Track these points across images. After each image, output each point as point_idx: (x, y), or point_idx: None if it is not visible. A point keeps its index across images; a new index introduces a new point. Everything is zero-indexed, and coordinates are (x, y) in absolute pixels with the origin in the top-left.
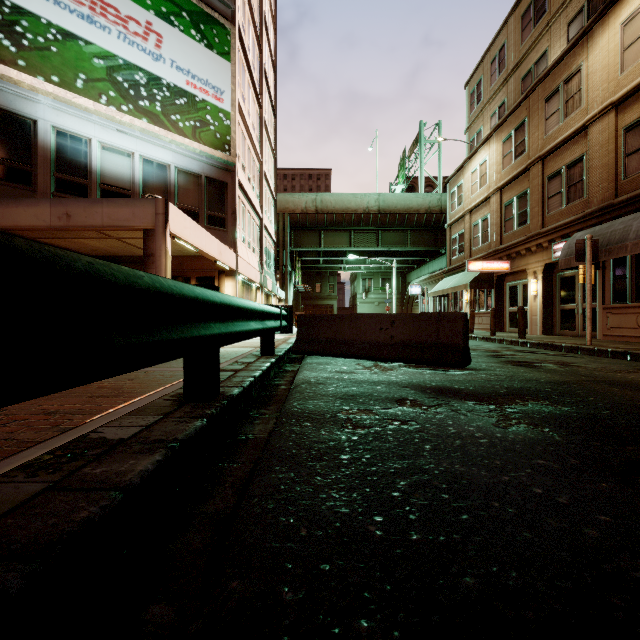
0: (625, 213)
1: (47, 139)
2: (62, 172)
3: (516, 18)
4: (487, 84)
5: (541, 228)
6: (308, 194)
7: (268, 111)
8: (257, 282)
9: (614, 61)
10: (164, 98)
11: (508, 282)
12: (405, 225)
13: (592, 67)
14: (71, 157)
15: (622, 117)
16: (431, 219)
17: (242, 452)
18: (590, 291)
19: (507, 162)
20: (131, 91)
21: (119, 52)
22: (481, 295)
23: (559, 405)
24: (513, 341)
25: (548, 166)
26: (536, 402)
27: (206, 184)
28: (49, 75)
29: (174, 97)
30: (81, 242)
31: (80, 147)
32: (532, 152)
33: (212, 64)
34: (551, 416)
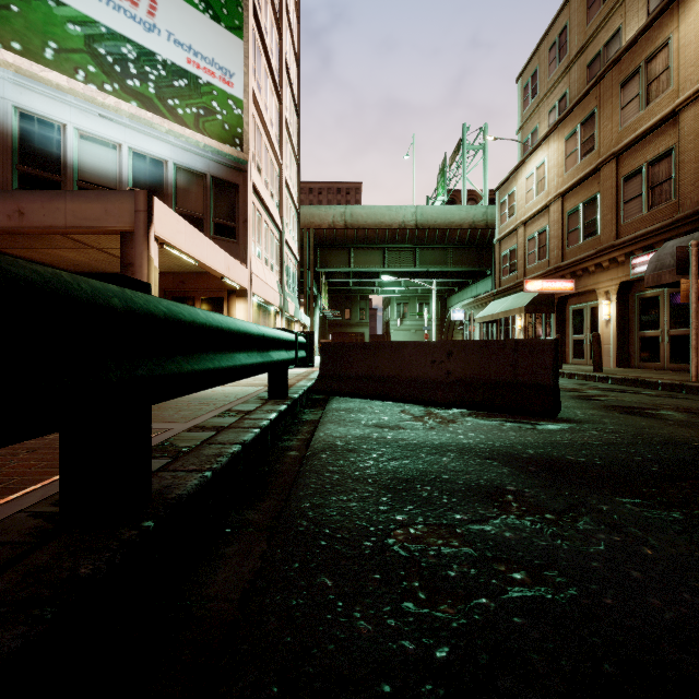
0: None
1: (7, 123)
2: (27, 165)
3: None
4: (544, 75)
5: (615, 239)
6: (336, 207)
7: (290, 109)
8: (276, 305)
9: None
10: (159, 78)
11: (571, 305)
12: (446, 242)
13: (684, 39)
14: (39, 146)
15: None
16: (475, 235)
17: (151, 692)
18: (696, 313)
19: (571, 163)
20: (117, 67)
21: (101, 18)
22: (538, 320)
23: None
24: (588, 376)
25: (624, 164)
26: None
27: (212, 186)
28: (8, 41)
29: (172, 77)
30: (57, 254)
31: (51, 134)
32: (603, 149)
33: (219, 40)
34: None
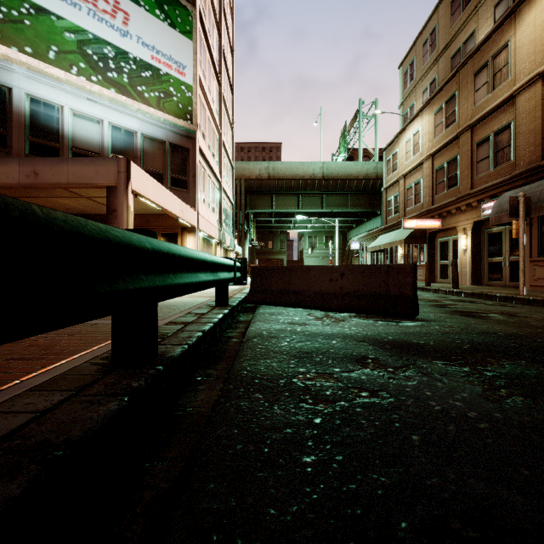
0: None
1: (21, 105)
2: (36, 136)
3: (446, 4)
4: (419, 64)
5: (470, 189)
6: (262, 162)
7: (226, 89)
8: (216, 238)
9: (541, 35)
10: (131, 71)
11: (439, 238)
12: (346, 189)
13: (519, 42)
14: (44, 122)
15: None
16: (368, 184)
17: (174, 439)
18: (523, 245)
19: (438, 131)
20: (100, 63)
21: (89, 27)
22: (414, 250)
23: (540, 366)
24: (448, 291)
25: (477, 133)
26: (512, 362)
27: (170, 149)
28: (23, 46)
29: (140, 70)
30: (55, 201)
31: (53, 113)
32: (462, 121)
33: (175, 41)
34: (542, 383)
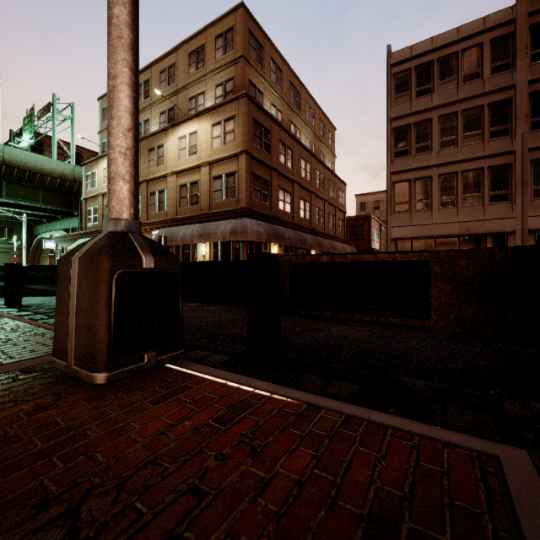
0: (180, 224)
1: None
2: None
3: None
4: None
5: (147, 220)
6: None
7: None
8: None
9: (176, 152)
10: None
11: None
12: (37, 183)
13: (168, 148)
14: None
15: (179, 180)
16: (65, 184)
17: None
18: None
19: None
20: None
21: None
22: None
23: None
24: None
25: (150, 187)
26: None
27: None
28: None
29: None
30: None
31: None
32: (142, 175)
33: None
34: None
